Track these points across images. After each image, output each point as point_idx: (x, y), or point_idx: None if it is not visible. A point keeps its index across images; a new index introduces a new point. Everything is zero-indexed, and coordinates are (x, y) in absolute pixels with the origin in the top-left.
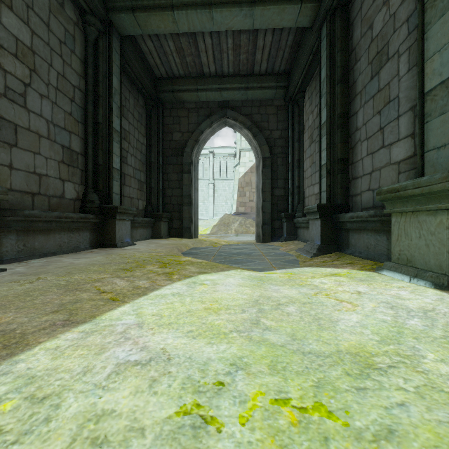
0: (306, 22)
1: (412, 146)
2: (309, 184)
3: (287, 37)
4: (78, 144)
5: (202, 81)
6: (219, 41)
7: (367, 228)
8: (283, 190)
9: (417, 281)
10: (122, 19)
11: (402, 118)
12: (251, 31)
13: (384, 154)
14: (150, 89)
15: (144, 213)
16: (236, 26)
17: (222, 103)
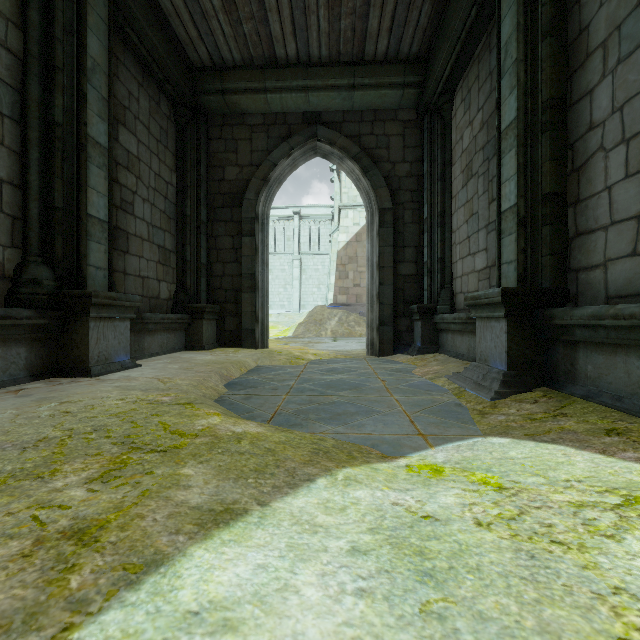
0: None
1: None
2: (464, 253)
3: None
4: (3, 162)
5: (274, 73)
6: None
7: None
8: (413, 265)
9: None
10: None
11: None
12: None
13: None
14: (181, 86)
15: (173, 305)
16: None
17: (310, 116)
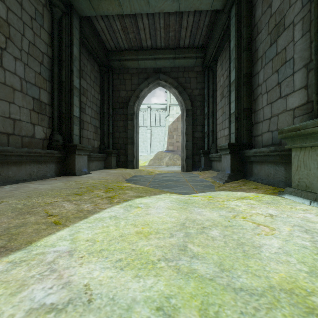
0: (219, 5)
1: (306, 95)
2: (221, 128)
3: (204, 19)
4: (46, 97)
5: (141, 52)
6: (153, 21)
7: (268, 160)
8: (201, 133)
9: (317, 204)
10: (80, 3)
11: (296, 74)
12: (177, 14)
13: (281, 103)
14: (103, 58)
15: (99, 150)
16: (166, 9)
17: (156, 69)
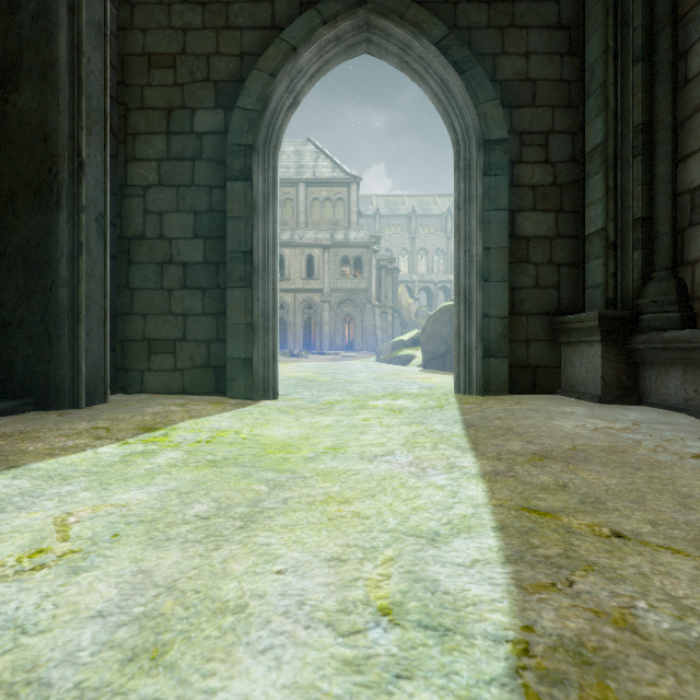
0: None
1: None
2: None
3: None
4: None
5: None
6: None
7: None
8: None
9: None
10: None
11: None
12: None
13: None
14: None
15: None
16: None
17: None
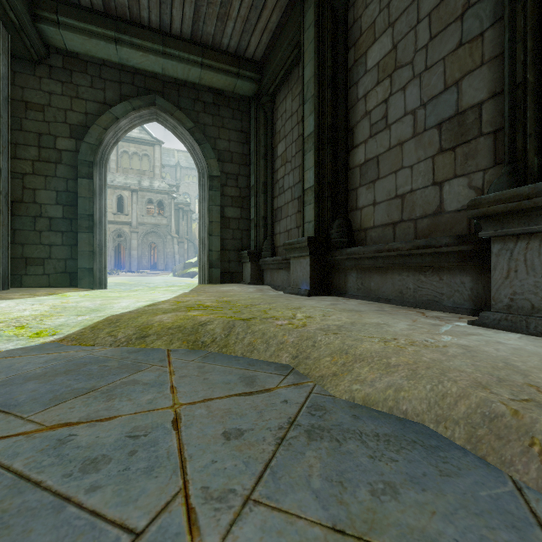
0: None
1: None
2: None
3: None
4: (485, 82)
5: None
6: None
7: None
8: None
9: None
10: None
11: None
12: None
13: None
14: None
15: None
16: None
17: None
